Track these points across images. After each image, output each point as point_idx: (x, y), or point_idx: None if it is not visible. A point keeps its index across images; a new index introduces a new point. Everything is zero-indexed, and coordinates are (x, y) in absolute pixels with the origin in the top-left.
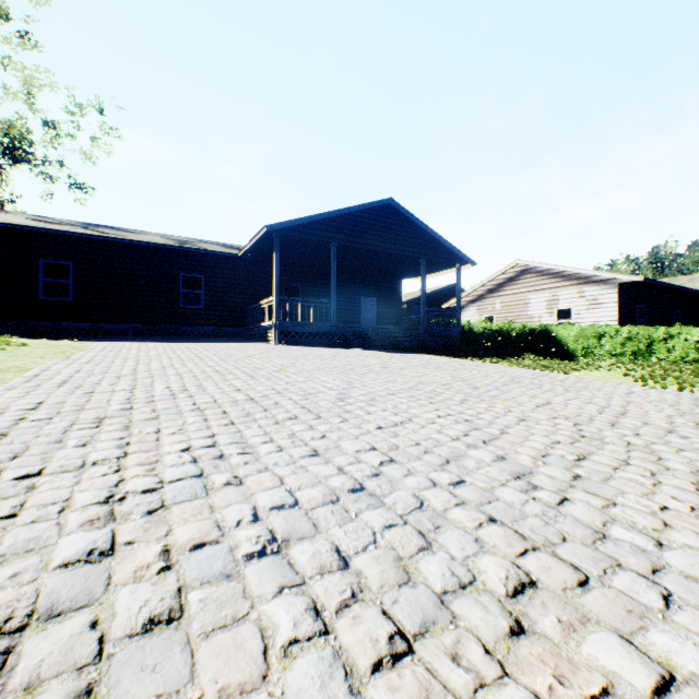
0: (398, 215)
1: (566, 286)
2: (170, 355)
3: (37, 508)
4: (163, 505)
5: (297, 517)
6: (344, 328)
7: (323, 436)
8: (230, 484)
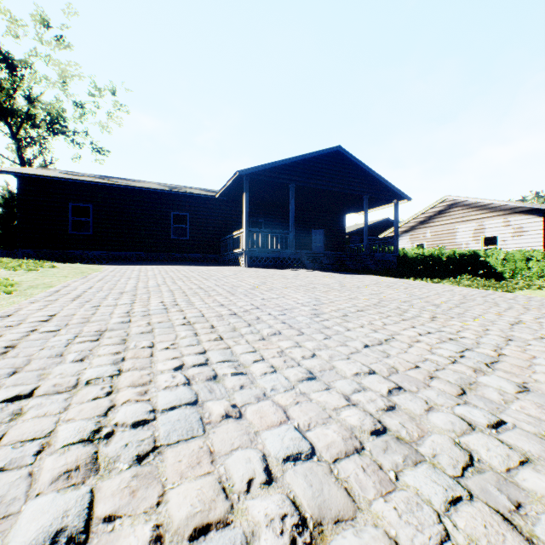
0: (344, 160)
1: (492, 217)
2: (164, 275)
3: (13, 446)
4: (154, 447)
5: (321, 476)
6: (300, 253)
7: (313, 354)
8: (229, 416)
